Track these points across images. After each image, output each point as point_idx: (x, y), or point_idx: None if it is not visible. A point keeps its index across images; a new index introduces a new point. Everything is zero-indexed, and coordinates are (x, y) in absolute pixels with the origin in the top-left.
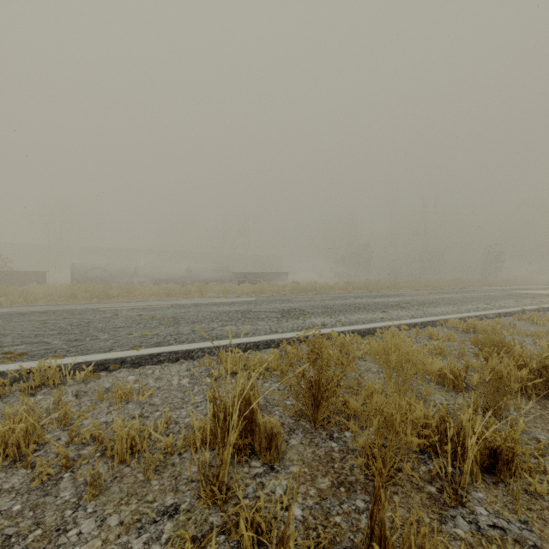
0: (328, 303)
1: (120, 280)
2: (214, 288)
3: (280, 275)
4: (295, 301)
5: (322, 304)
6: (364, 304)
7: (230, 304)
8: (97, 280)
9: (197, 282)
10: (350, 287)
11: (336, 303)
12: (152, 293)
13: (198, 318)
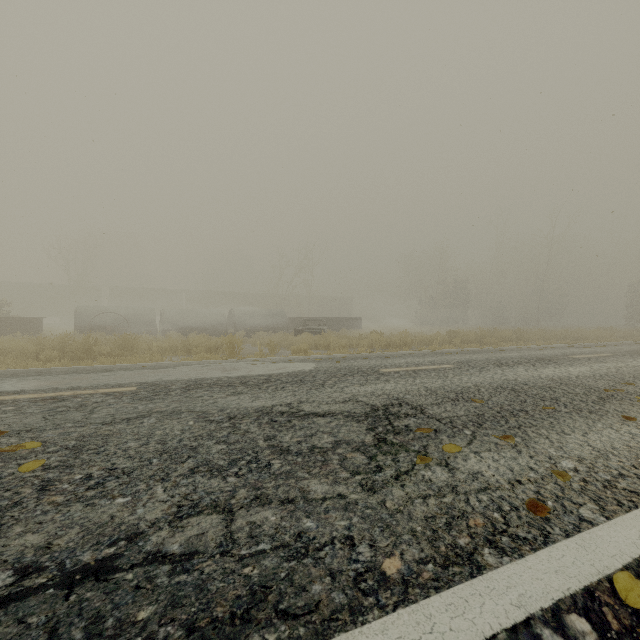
0: (459, 381)
1: (139, 329)
2: (262, 340)
3: (351, 322)
4: (390, 375)
5: (449, 384)
6: (539, 385)
7: (260, 382)
8: (107, 328)
9: (240, 331)
10: (457, 340)
11: (477, 381)
12: (164, 349)
13: (139, 452)
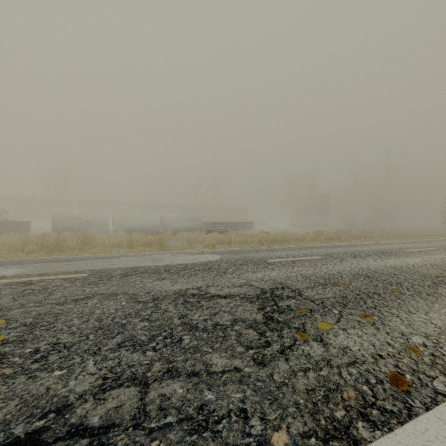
0: (326, 269)
1: (97, 229)
2: (183, 237)
3: (246, 224)
4: (274, 264)
5: (318, 272)
6: (386, 272)
7: (179, 270)
8: (75, 229)
9: (168, 231)
10: (322, 238)
11: (339, 269)
12: (114, 244)
13: (80, 329)
